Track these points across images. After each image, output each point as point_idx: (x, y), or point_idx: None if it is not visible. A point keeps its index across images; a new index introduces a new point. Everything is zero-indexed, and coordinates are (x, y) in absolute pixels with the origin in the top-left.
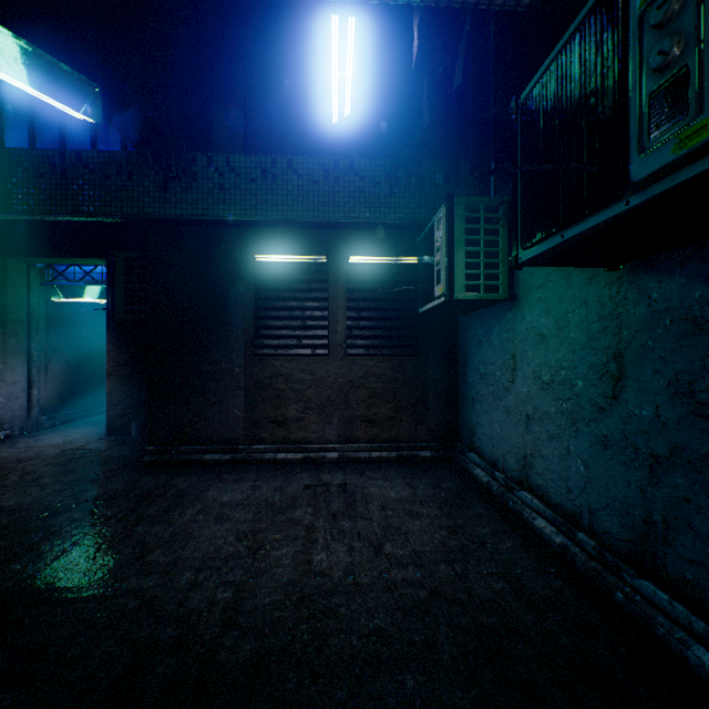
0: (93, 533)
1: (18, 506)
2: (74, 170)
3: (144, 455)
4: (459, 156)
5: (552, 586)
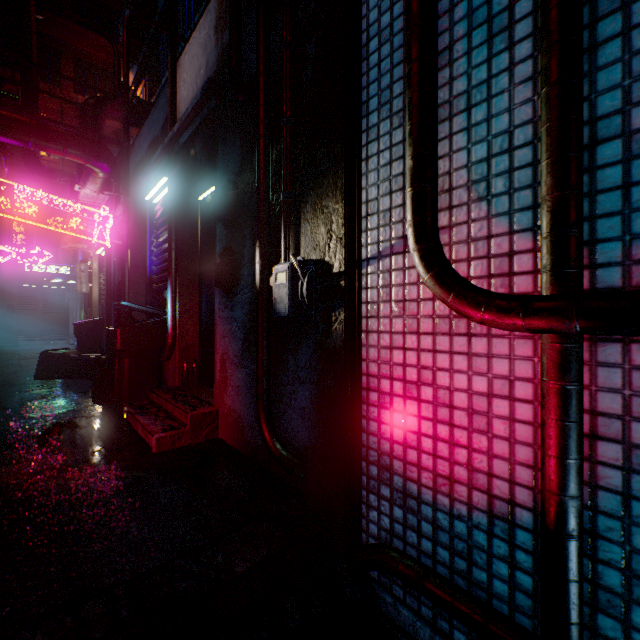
0: None
1: None
2: None
3: None
4: None
5: None
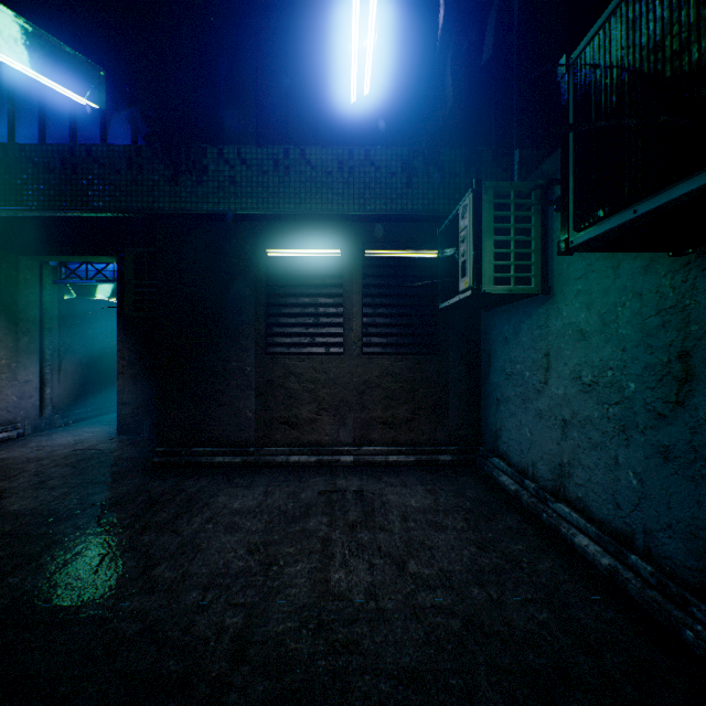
0: (97, 542)
1: (23, 511)
2: (84, 164)
3: (154, 457)
4: (480, 144)
5: (604, 618)
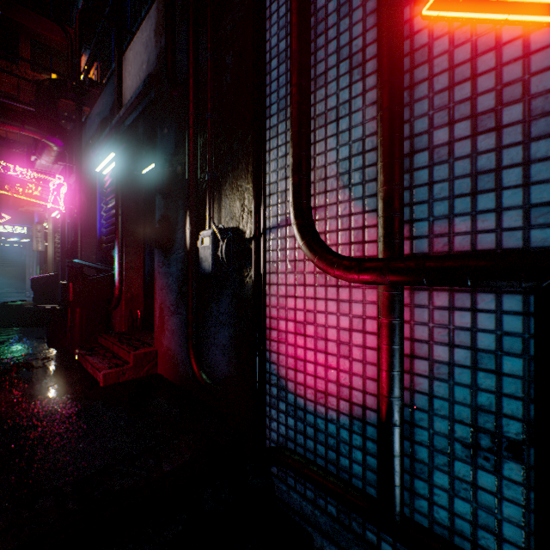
0: None
1: None
2: None
3: None
4: None
5: None
